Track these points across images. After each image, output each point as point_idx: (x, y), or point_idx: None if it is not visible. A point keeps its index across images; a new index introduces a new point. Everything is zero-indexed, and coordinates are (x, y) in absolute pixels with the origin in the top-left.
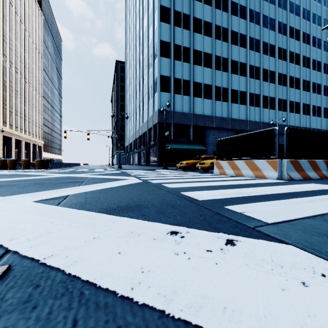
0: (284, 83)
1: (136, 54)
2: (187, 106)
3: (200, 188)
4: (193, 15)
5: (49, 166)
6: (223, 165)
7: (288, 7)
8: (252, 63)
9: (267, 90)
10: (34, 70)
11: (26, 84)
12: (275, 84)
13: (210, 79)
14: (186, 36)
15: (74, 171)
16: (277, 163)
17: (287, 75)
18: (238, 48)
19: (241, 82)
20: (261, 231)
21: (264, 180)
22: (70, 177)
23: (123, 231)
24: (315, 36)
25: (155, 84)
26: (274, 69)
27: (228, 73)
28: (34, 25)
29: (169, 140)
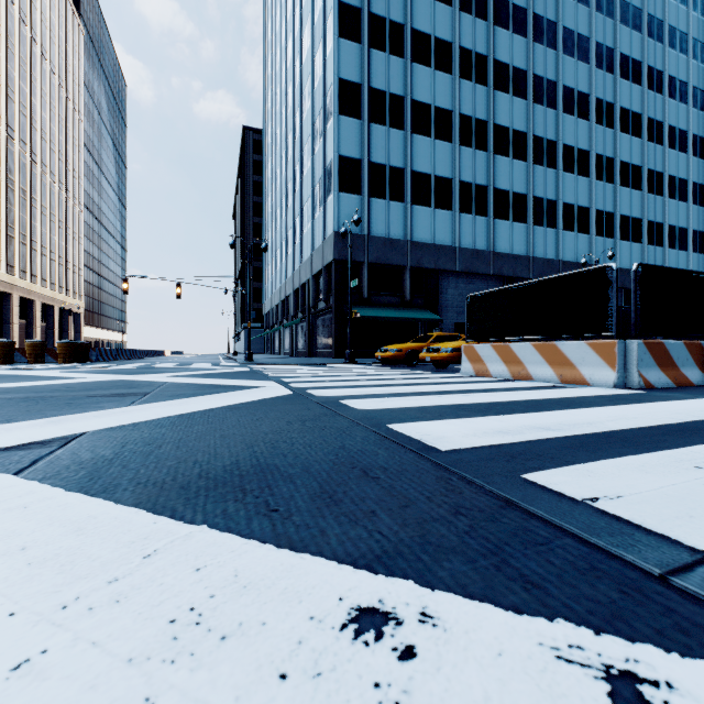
0: (608, 177)
1: (286, 111)
2: (399, 224)
3: (437, 411)
4: (412, 24)
5: (92, 357)
6: (483, 354)
7: (617, 11)
8: (540, 133)
9: (572, 192)
10: (62, 146)
11: (45, 176)
12: (589, 179)
13: (450, 166)
14: (396, 71)
15: (142, 369)
16: (615, 348)
17: (616, 158)
18: (510, 100)
19: (515, 173)
20: (702, 598)
21: (585, 388)
22: (125, 381)
23: (167, 610)
24: (675, 75)
25: (328, 176)
26: (588, 146)
27: (489, 152)
28: (62, 48)
29: (360, 299)
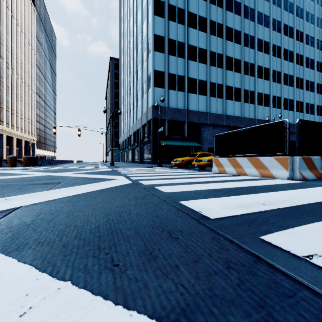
0: (278, 80)
1: (129, 50)
2: (182, 102)
3: (204, 193)
4: (188, 9)
5: (39, 164)
6: (223, 163)
7: (282, 4)
8: (247, 60)
9: (261, 87)
10: (26, 66)
11: (18, 80)
12: (269, 81)
13: (205, 75)
14: (180, 31)
15: (61, 169)
16: (288, 160)
17: (281, 72)
18: (233, 45)
19: (235, 78)
20: None
21: (274, 180)
22: (51, 176)
23: None
24: (309, 34)
25: (149, 80)
26: (269, 66)
27: (223, 69)
28: (26, 21)
29: (164, 136)
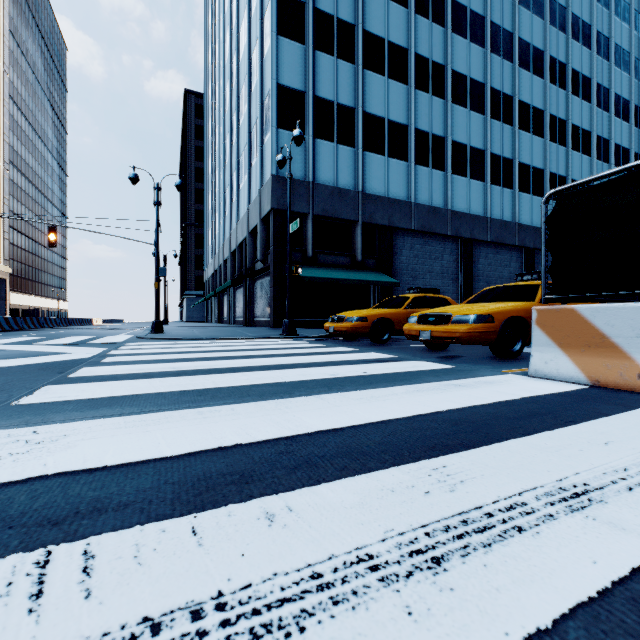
0: (561, 139)
1: (224, 60)
2: (349, 172)
3: None
4: None
5: None
6: (620, 331)
7: None
8: (497, 85)
9: (527, 152)
10: None
11: None
12: (544, 140)
13: (405, 111)
14: None
15: None
16: None
17: (568, 121)
18: (467, 46)
19: (473, 126)
20: None
21: None
22: None
23: None
24: (620, 43)
25: (266, 112)
26: (543, 105)
27: (446, 100)
28: None
29: (303, 257)
